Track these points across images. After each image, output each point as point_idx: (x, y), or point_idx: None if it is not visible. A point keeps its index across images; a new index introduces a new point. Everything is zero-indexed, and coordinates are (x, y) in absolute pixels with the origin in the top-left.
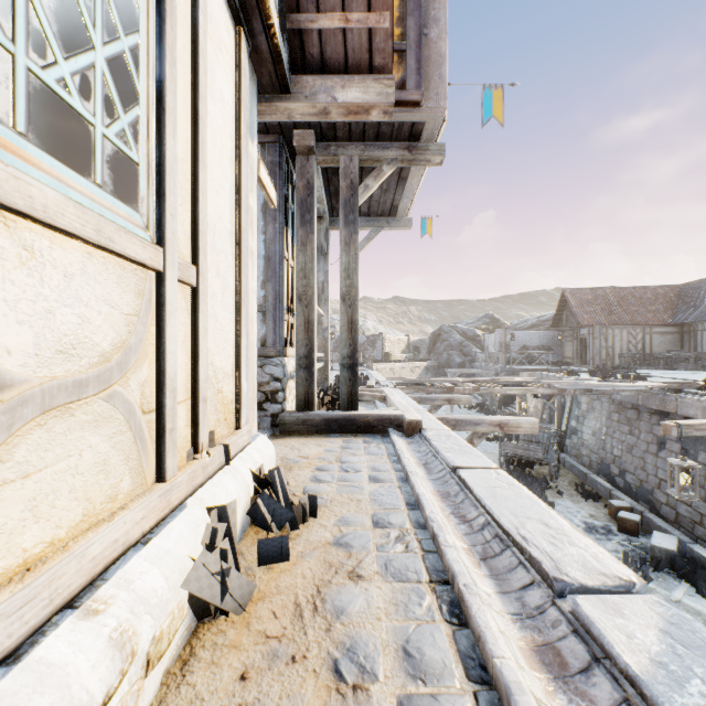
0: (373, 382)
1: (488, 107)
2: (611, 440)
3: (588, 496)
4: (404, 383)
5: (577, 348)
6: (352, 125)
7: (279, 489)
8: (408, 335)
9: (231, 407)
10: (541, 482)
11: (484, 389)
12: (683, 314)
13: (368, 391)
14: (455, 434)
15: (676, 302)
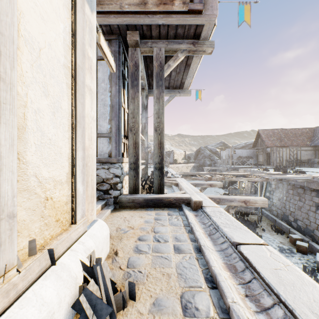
0: (170, 174)
1: (241, 15)
2: (289, 203)
3: (278, 232)
4: (185, 175)
5: (265, 157)
6: (161, 27)
7: (101, 284)
8: (185, 151)
9: (65, 208)
10: (253, 224)
11: (227, 179)
12: (316, 141)
13: (168, 180)
14: (223, 210)
15: (312, 136)
